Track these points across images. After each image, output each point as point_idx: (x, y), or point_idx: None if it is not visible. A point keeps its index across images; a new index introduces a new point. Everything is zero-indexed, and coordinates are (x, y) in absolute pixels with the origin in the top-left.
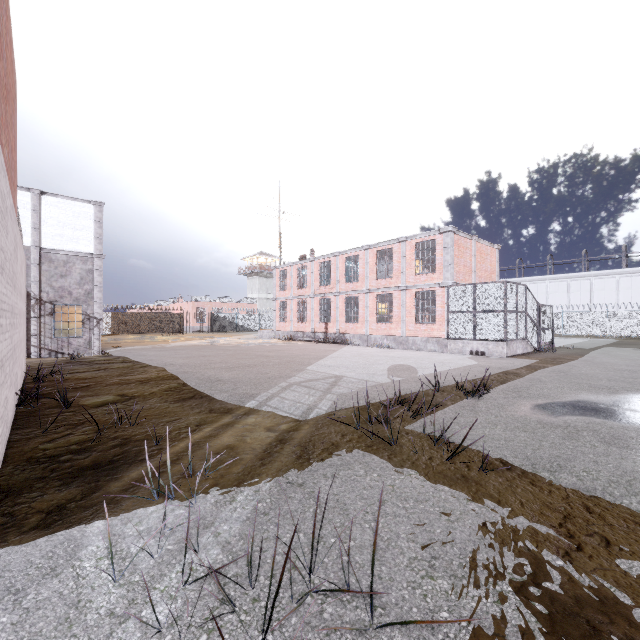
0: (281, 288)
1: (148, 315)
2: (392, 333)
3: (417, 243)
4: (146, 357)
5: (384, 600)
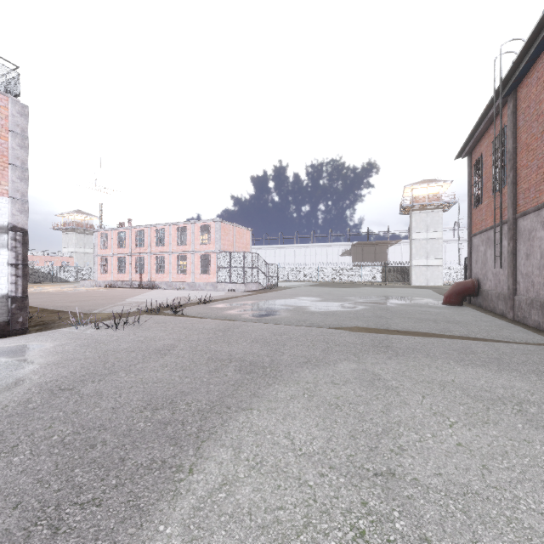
0: (102, 247)
1: None
2: (186, 280)
3: (201, 225)
4: None
5: (142, 326)
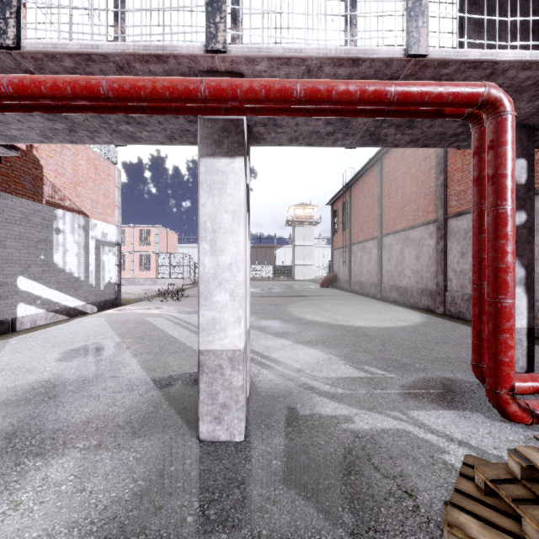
0: None
1: None
2: (125, 277)
3: (141, 229)
4: None
5: (182, 300)
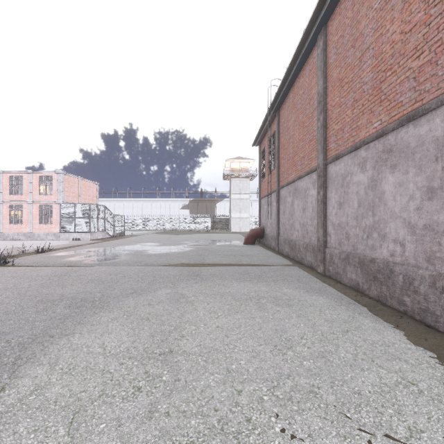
0: None
1: None
2: (23, 230)
3: (41, 176)
4: None
5: None
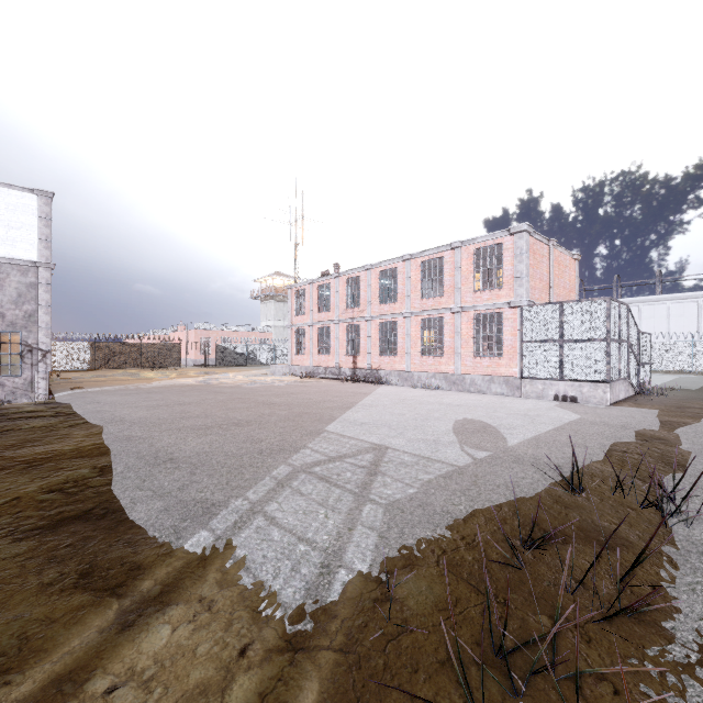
0: (298, 312)
1: (137, 346)
2: (442, 369)
3: (477, 249)
4: (96, 406)
5: None
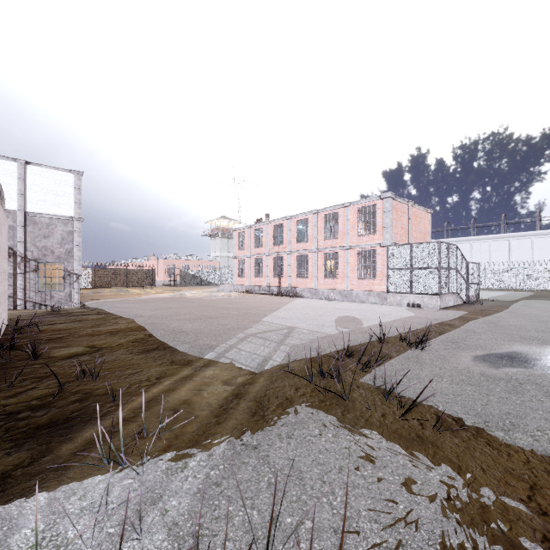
0: (240, 247)
1: (124, 271)
2: (338, 287)
3: (360, 208)
4: (119, 309)
5: None
